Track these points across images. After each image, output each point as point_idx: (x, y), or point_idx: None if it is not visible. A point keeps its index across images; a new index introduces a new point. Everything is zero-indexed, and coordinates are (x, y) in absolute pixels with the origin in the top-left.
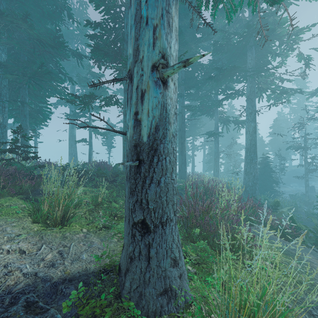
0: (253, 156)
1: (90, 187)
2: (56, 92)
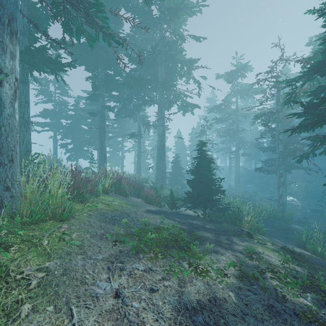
0: (162, 154)
1: None
2: None
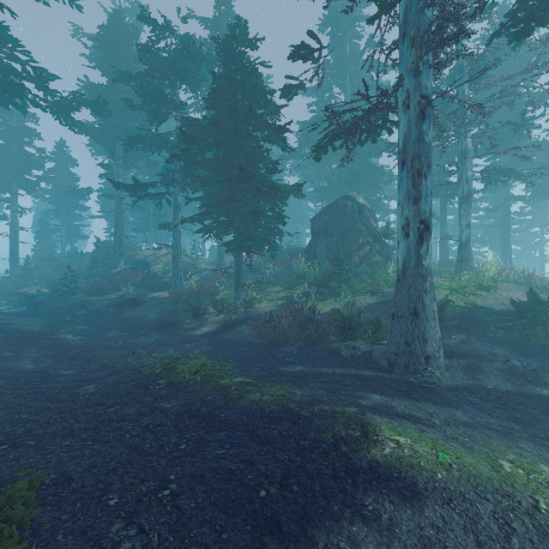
0: None
1: None
2: None
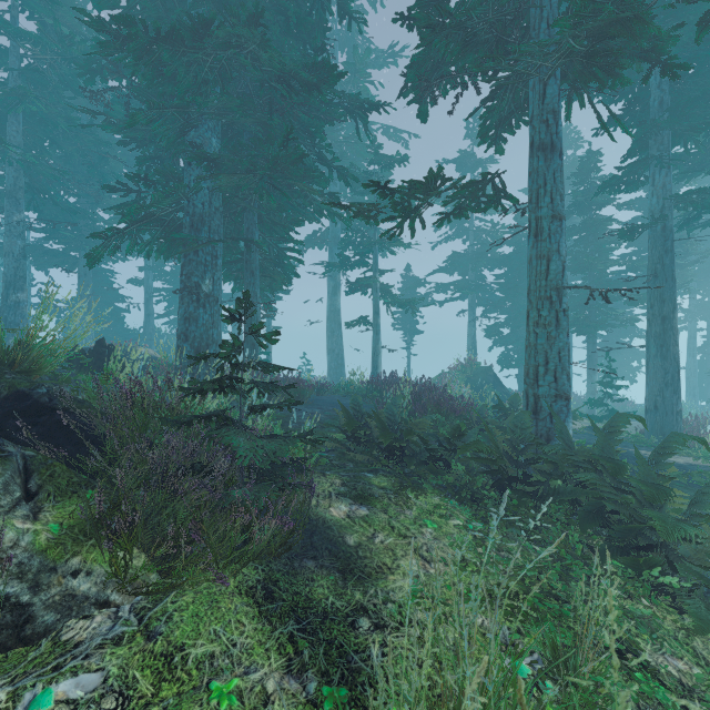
0: None
1: (440, 497)
2: (311, 213)
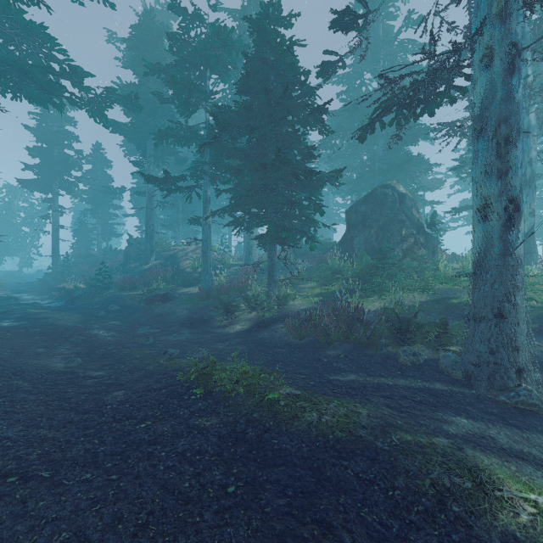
0: None
1: None
2: None
